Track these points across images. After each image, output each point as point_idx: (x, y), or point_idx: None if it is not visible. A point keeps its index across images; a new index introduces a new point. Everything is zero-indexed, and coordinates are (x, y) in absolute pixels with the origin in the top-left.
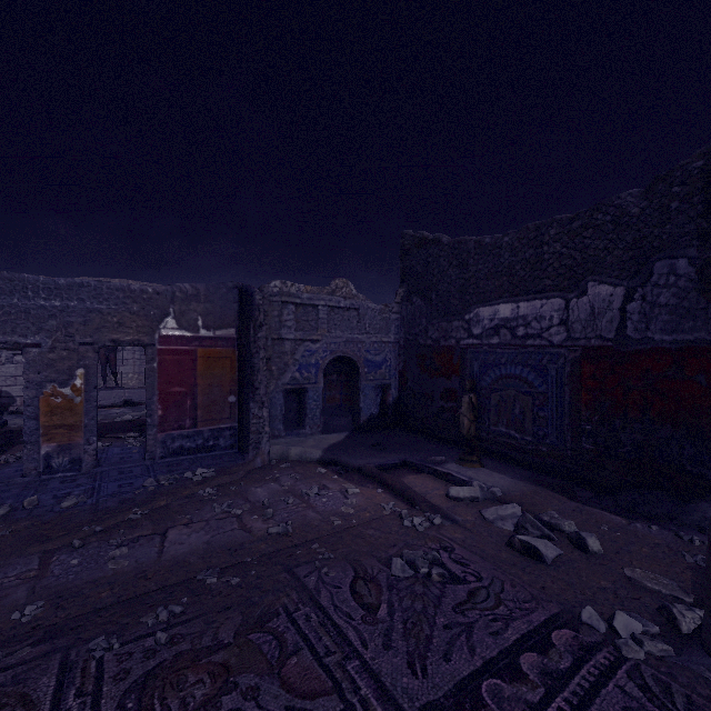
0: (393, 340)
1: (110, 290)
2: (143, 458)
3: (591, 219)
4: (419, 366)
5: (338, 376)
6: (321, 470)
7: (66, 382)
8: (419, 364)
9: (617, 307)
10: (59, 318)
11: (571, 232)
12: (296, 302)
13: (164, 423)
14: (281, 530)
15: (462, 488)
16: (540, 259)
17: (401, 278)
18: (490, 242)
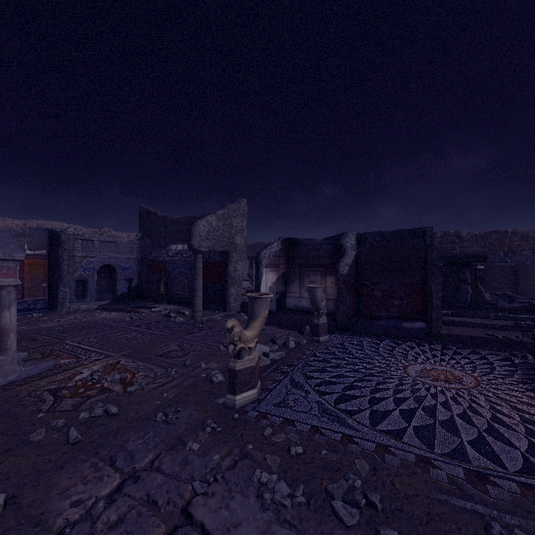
0: (135, 257)
1: None
2: None
3: None
4: (148, 269)
5: (105, 274)
6: (98, 311)
7: None
8: (148, 268)
9: None
10: None
11: None
12: (82, 238)
13: None
14: (86, 320)
15: (156, 308)
16: None
17: (140, 228)
18: (176, 220)
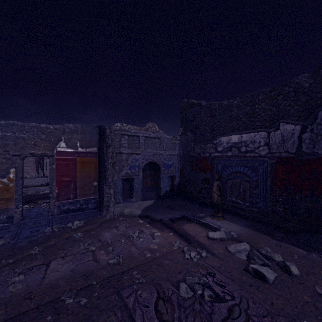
0: (177, 153)
1: (29, 127)
2: (48, 214)
3: (281, 90)
4: (190, 166)
5: (149, 171)
6: (140, 221)
7: (4, 176)
8: (190, 166)
9: (296, 136)
10: (1, 141)
11: (270, 97)
12: (128, 134)
13: (59, 197)
14: (116, 261)
15: (215, 232)
16: (253, 112)
17: (181, 123)
18: (227, 104)
